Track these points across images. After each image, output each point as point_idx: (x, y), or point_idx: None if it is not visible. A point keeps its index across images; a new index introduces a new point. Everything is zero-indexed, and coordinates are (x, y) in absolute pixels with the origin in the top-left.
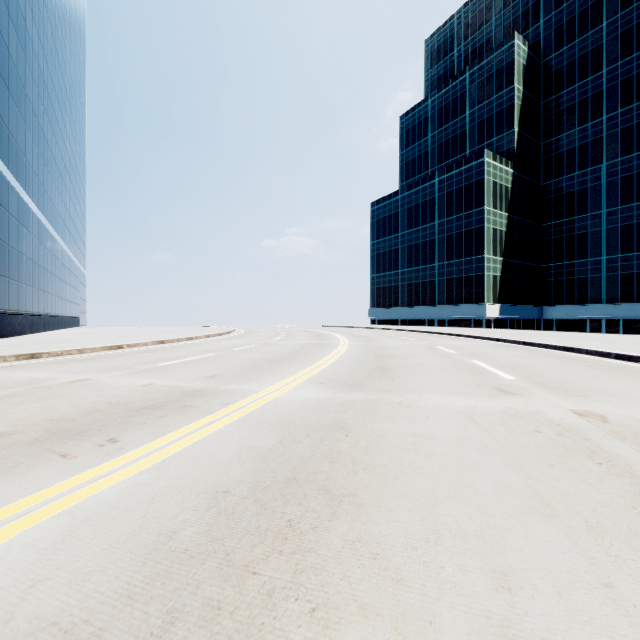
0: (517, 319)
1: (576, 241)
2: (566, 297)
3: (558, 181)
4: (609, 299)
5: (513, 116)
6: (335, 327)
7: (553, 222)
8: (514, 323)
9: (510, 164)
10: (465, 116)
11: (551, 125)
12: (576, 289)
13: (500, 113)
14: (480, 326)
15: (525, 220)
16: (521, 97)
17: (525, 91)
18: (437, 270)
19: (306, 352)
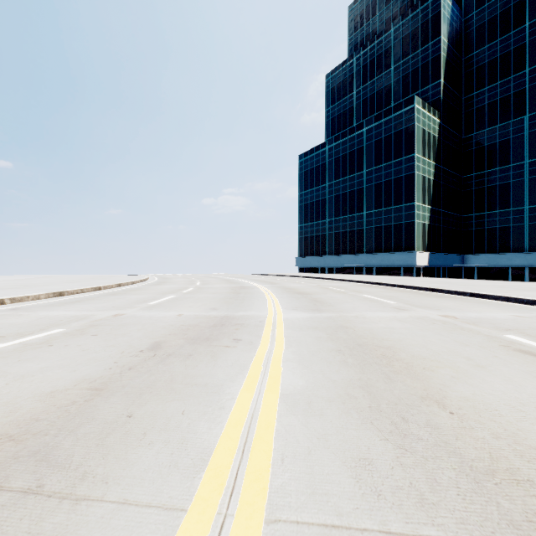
0: (443, 267)
1: (498, 191)
2: (488, 246)
3: (479, 134)
4: (532, 248)
5: (439, 67)
6: (264, 275)
7: (474, 173)
8: (440, 271)
9: (437, 114)
10: (390, 71)
11: (472, 80)
12: (498, 238)
13: (425, 65)
14: (410, 274)
15: (449, 170)
16: (446, 50)
17: (449, 45)
18: (365, 219)
19: (77, 442)
